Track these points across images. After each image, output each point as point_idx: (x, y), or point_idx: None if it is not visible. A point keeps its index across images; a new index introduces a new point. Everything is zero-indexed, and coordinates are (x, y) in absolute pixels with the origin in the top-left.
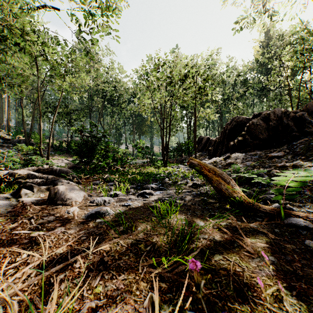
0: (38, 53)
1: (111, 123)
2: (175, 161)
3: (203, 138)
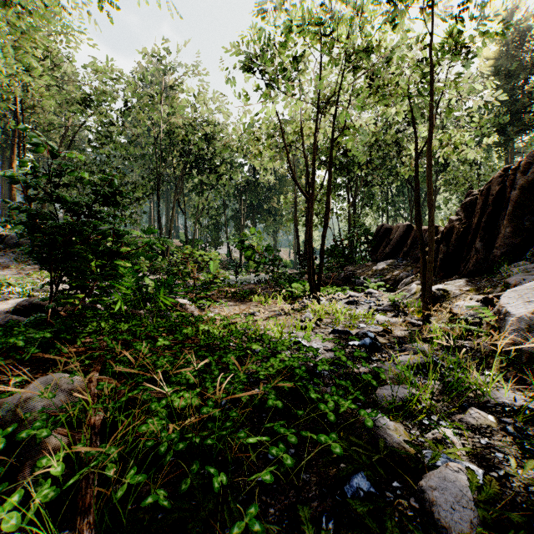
0: (51, 61)
1: (199, 204)
2: (328, 279)
3: (390, 228)
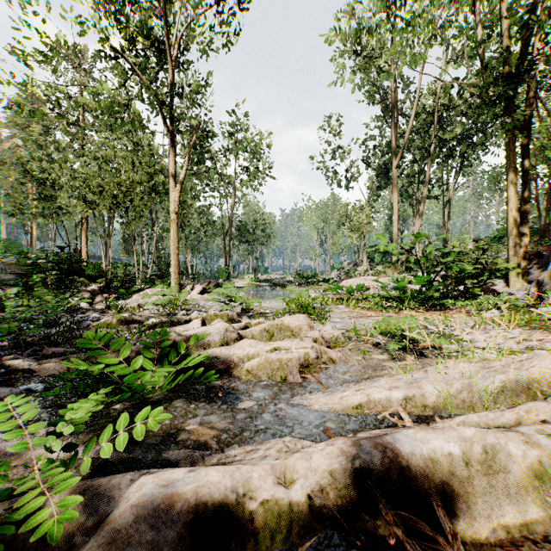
0: None
1: None
2: None
3: None
